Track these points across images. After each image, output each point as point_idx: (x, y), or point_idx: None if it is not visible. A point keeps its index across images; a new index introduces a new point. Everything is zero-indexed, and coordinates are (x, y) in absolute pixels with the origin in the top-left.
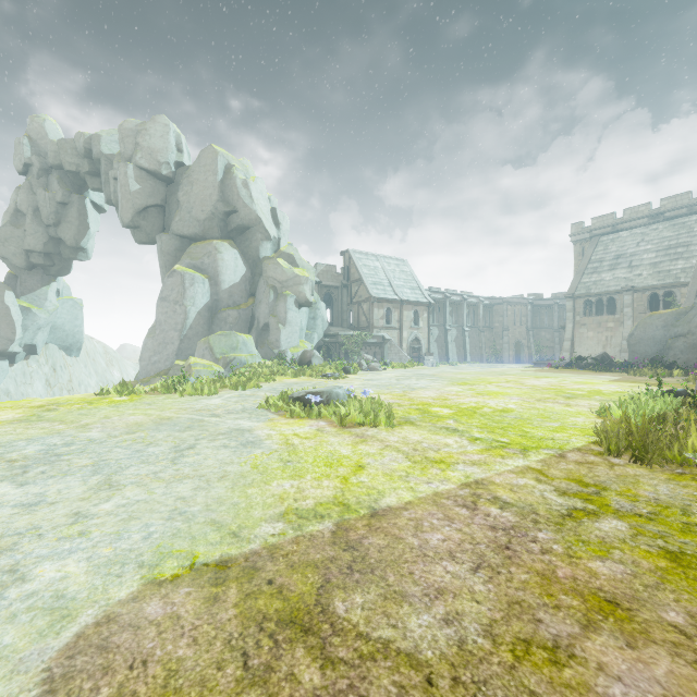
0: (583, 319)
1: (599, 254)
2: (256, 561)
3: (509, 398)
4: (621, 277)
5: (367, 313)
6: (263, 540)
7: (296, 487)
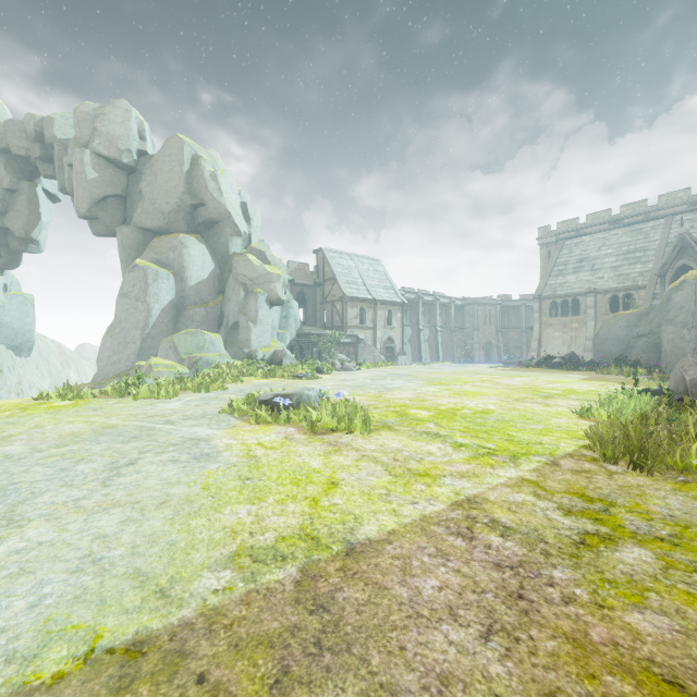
0: (549, 320)
1: (564, 257)
2: (185, 639)
3: (487, 398)
4: (584, 279)
5: (341, 312)
6: (200, 601)
7: (254, 514)
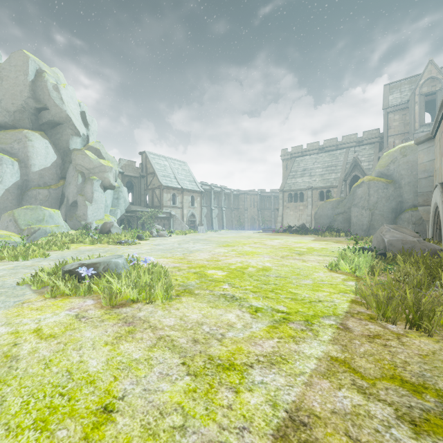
0: (288, 204)
1: (295, 167)
2: None
3: (262, 256)
4: (306, 181)
5: (159, 196)
6: None
7: None
